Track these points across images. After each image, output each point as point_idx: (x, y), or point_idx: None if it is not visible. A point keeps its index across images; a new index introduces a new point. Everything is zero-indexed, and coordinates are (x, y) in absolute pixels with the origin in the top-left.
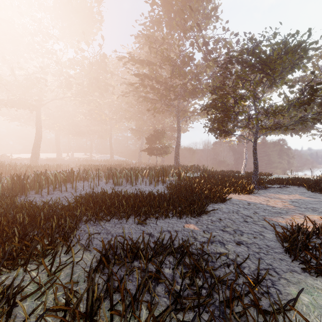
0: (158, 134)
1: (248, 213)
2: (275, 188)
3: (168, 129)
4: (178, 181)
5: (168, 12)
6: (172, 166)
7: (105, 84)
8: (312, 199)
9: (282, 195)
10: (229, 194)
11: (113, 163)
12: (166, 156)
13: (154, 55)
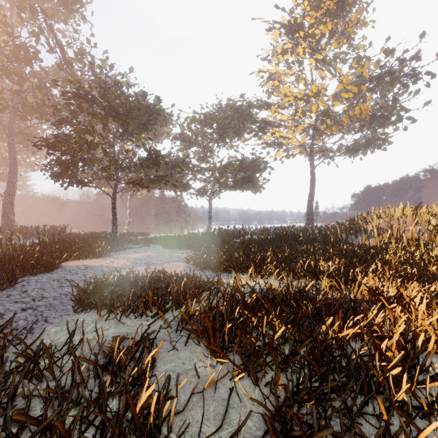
0: None
1: (74, 277)
2: (136, 249)
3: None
4: None
5: None
6: None
7: None
8: (156, 255)
9: (134, 254)
10: (63, 260)
11: None
12: None
13: None
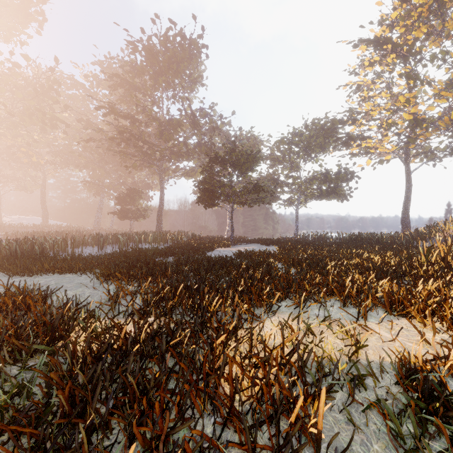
0: (134, 193)
1: (225, 253)
2: (244, 245)
3: (140, 186)
4: (178, 242)
5: (153, 65)
6: (157, 232)
7: (53, 118)
8: (258, 248)
9: (245, 247)
10: (216, 246)
11: (54, 229)
12: (143, 220)
13: (130, 98)
